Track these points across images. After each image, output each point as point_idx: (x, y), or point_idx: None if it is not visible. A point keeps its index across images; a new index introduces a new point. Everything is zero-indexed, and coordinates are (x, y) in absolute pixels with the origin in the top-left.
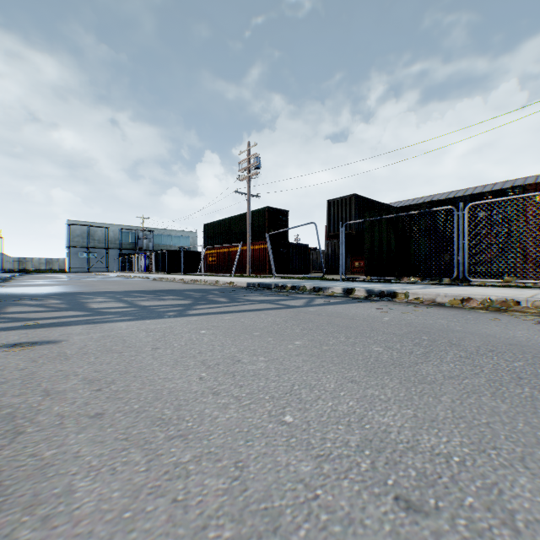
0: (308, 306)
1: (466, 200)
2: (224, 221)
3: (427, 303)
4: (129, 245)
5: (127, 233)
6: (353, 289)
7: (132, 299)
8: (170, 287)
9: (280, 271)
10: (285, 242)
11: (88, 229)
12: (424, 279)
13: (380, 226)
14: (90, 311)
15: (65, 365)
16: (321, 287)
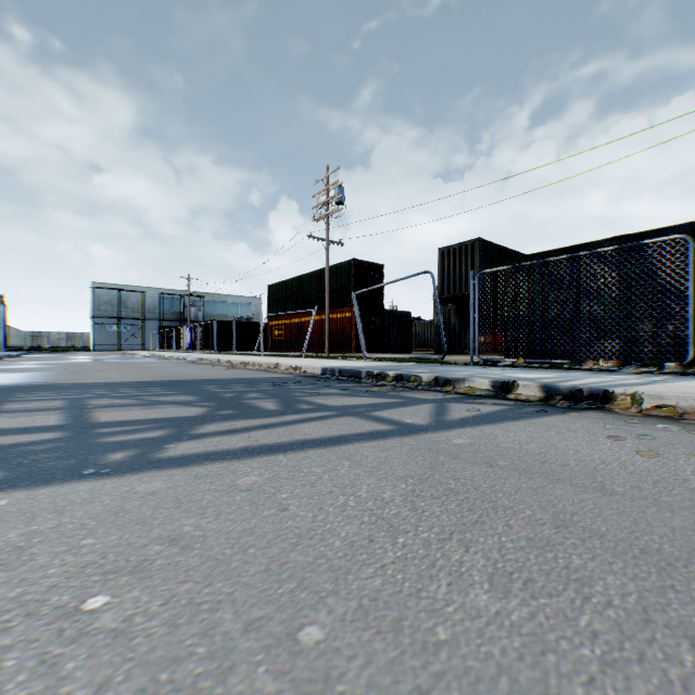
0: (445, 428)
1: (684, 231)
2: (294, 281)
3: (693, 418)
4: (172, 314)
5: (170, 299)
6: (514, 384)
7: (103, 402)
8: (201, 374)
9: (372, 349)
10: (379, 309)
11: (118, 293)
12: (627, 364)
13: (531, 279)
14: None
15: None
16: (450, 378)
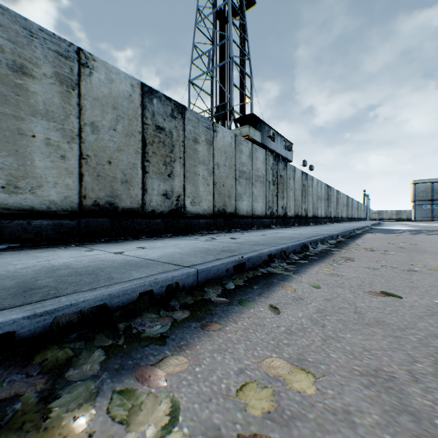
0: None
1: None
2: None
3: None
4: None
5: None
6: None
7: None
8: None
9: None
10: None
11: (429, 185)
12: None
13: None
14: (423, 233)
15: (415, 237)
16: None
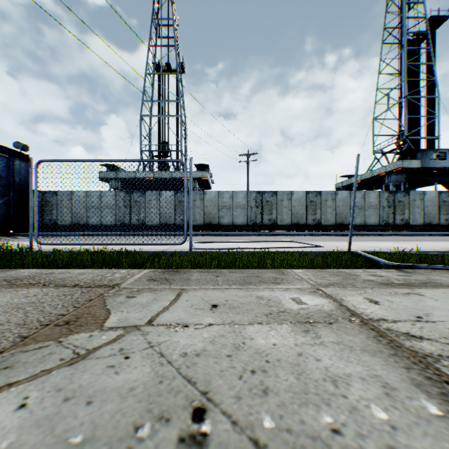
0: None
1: None
2: None
3: None
4: None
5: None
6: None
7: None
8: None
9: None
10: None
11: None
12: None
13: None
14: None
15: None
16: None
